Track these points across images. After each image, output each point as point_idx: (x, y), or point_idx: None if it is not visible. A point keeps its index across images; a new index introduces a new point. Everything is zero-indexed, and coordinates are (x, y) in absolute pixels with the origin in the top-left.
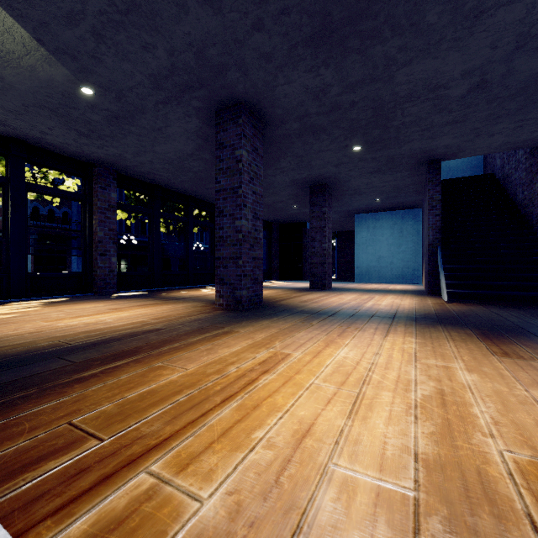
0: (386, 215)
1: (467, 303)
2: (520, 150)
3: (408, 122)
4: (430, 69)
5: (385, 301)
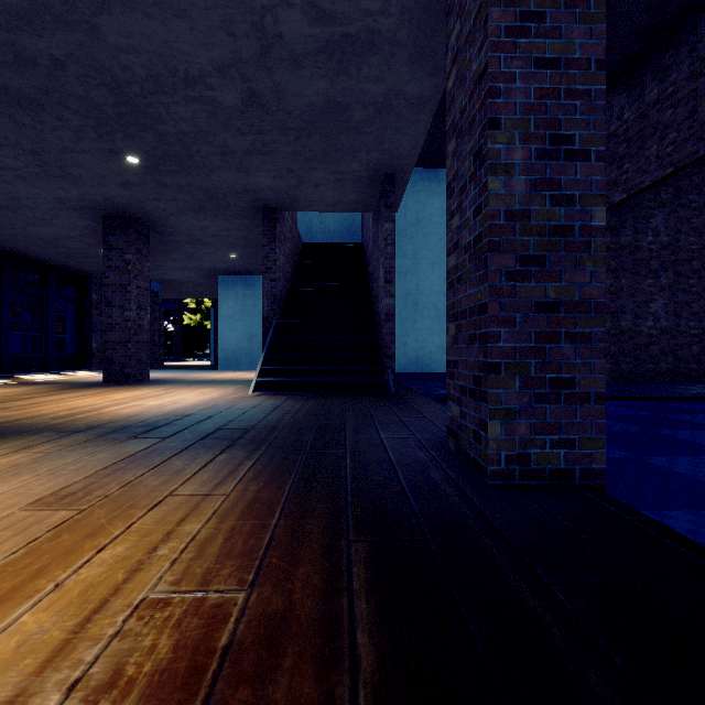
0: (259, 280)
1: (282, 394)
2: (370, 218)
3: (189, 132)
4: (157, 37)
5: (169, 398)
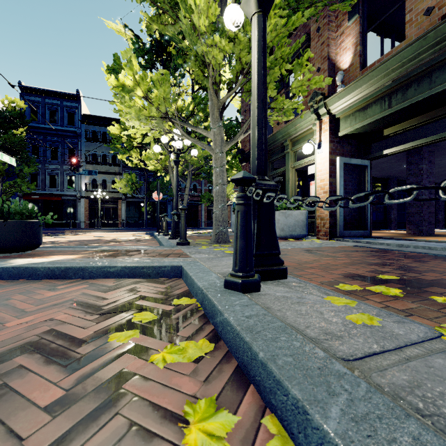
0: None
1: None
2: None
3: None
4: None
5: None
